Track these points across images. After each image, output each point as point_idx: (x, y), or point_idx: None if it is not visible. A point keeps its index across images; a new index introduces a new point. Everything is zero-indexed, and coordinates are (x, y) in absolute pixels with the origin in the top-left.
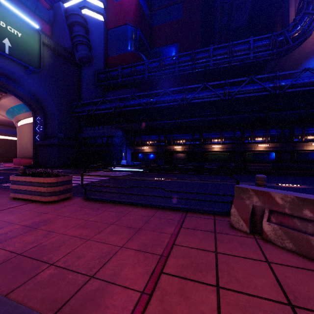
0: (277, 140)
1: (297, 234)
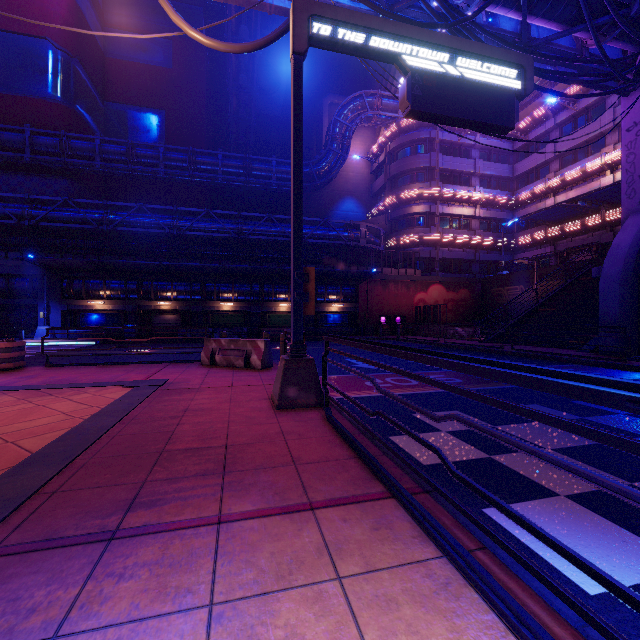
0: None
1: (227, 357)
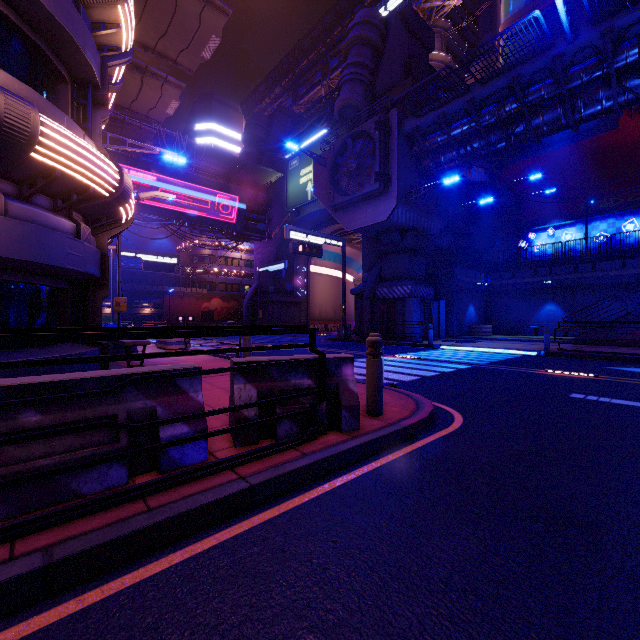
0: None
1: None
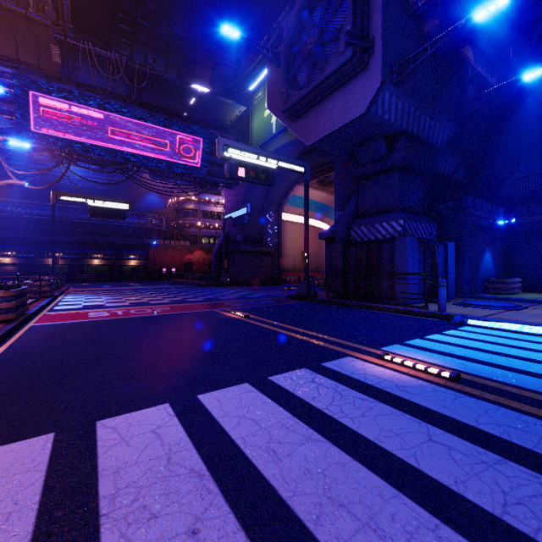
0: (109, 257)
1: None
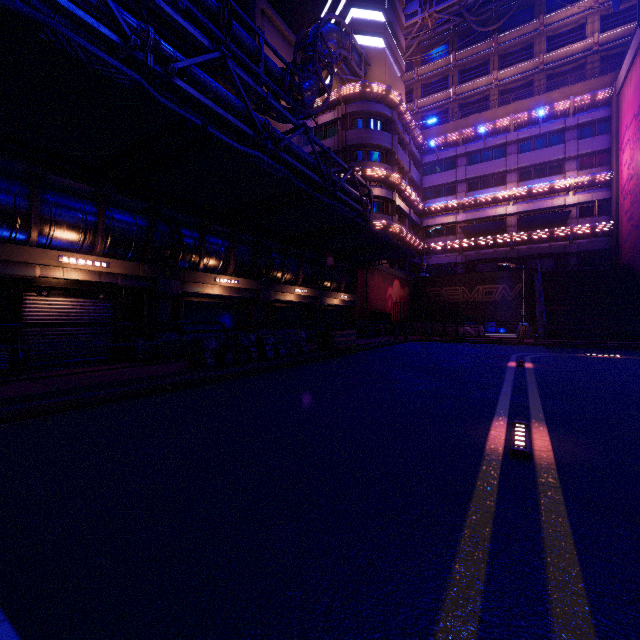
0: (309, 282)
1: None
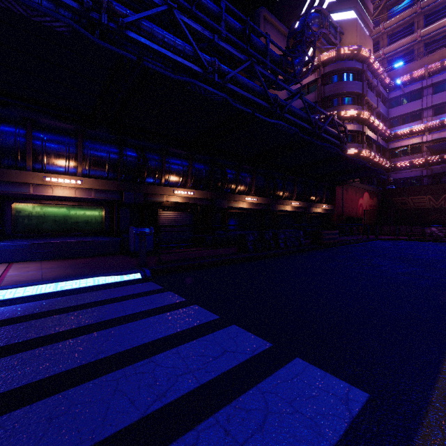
0: (300, 197)
1: None
